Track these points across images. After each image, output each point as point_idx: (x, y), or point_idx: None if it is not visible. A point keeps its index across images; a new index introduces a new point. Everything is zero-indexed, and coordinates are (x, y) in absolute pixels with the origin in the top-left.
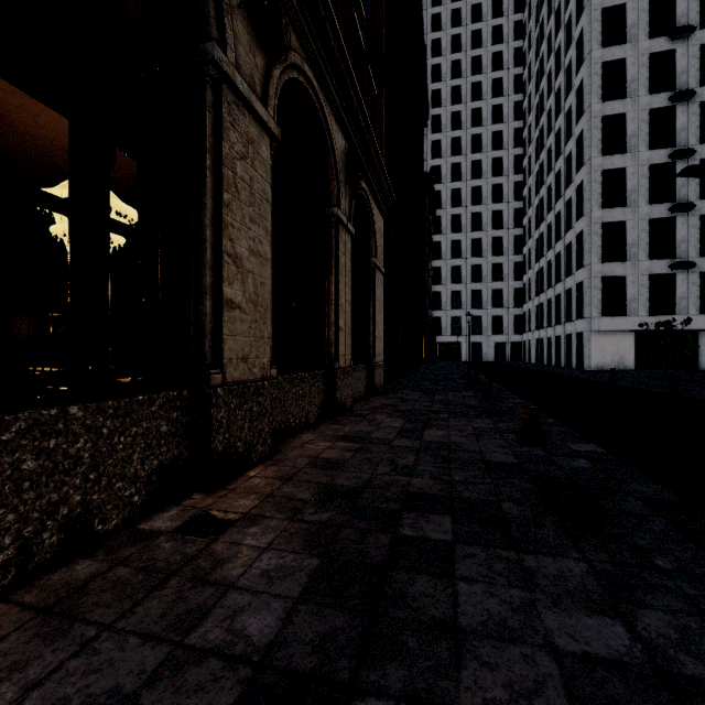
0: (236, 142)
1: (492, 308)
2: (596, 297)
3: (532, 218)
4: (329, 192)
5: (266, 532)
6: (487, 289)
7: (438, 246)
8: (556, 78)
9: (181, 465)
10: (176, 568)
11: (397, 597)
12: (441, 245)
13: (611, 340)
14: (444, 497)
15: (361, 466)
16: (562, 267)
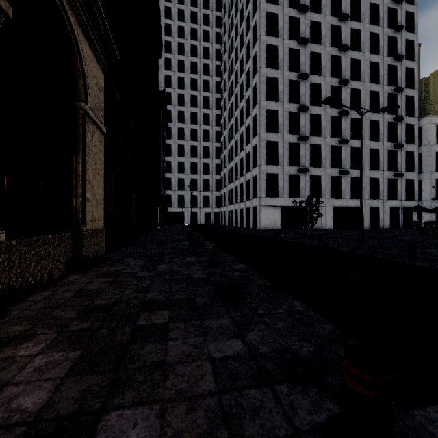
0: None
1: (203, 191)
2: (264, 185)
3: (226, 137)
4: None
5: None
6: (200, 178)
7: (170, 147)
8: (241, 51)
9: None
10: None
11: None
12: (171, 146)
13: (271, 212)
14: None
15: None
16: (244, 166)
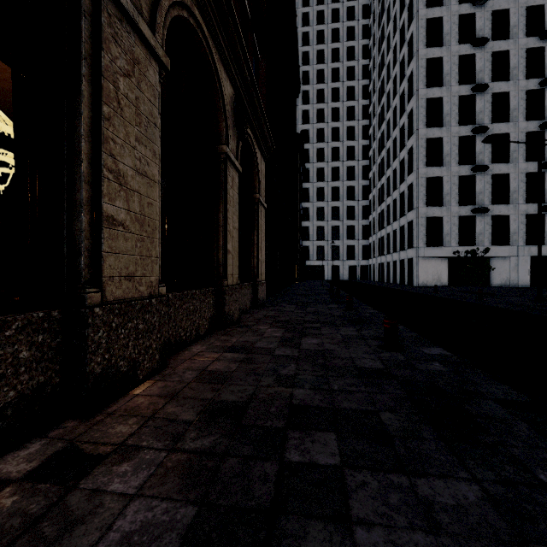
0: (118, 57)
1: (347, 240)
2: (422, 232)
3: (376, 173)
4: (219, 131)
5: (138, 470)
6: (343, 225)
7: (307, 191)
8: (393, 69)
9: (49, 392)
10: (7, 543)
11: None
12: (309, 190)
13: (432, 264)
14: (326, 409)
15: (246, 378)
16: (397, 209)
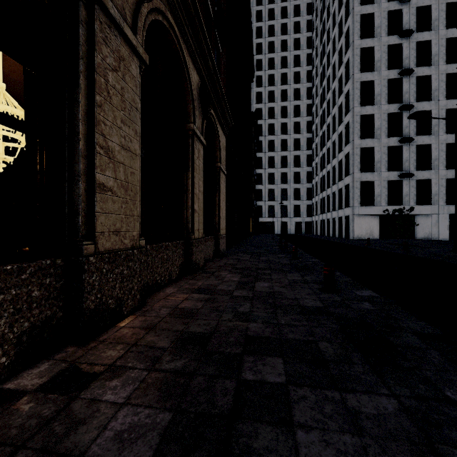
0: (108, 56)
1: (294, 200)
2: (357, 194)
3: (318, 144)
4: (187, 112)
5: (125, 385)
6: (290, 188)
7: (260, 160)
8: (333, 57)
9: (54, 323)
10: (28, 437)
11: (243, 456)
12: (262, 159)
13: (366, 221)
14: (275, 339)
15: (210, 314)
16: (336, 175)
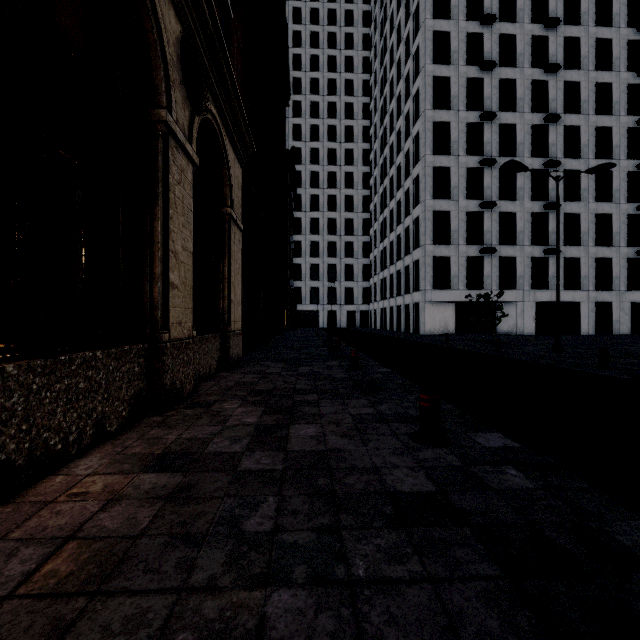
0: None
1: (345, 281)
2: (429, 273)
3: (377, 204)
4: (154, 85)
5: None
6: (341, 263)
7: (299, 222)
8: (397, 86)
9: None
10: None
11: None
12: (301, 221)
13: (440, 310)
14: None
15: (162, 559)
16: (402, 247)
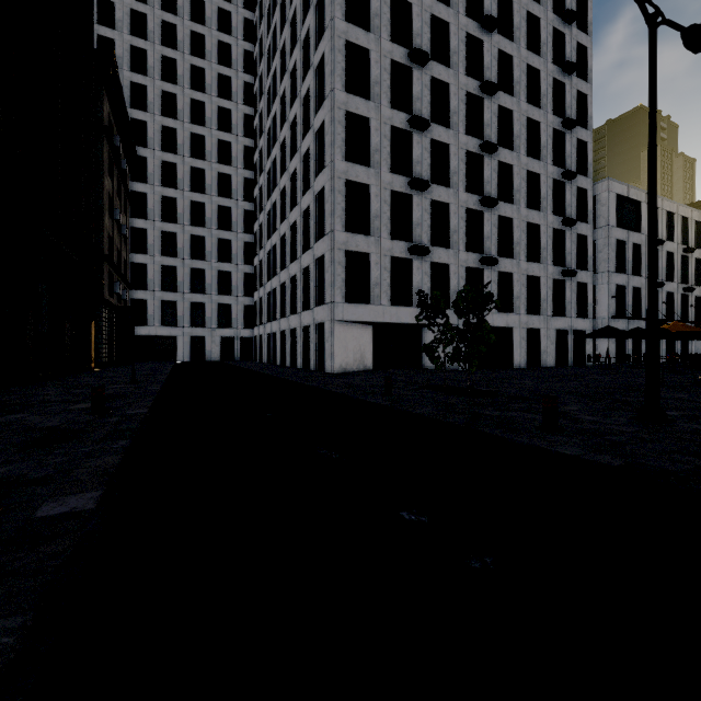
0: None
1: (219, 295)
2: (340, 276)
3: (264, 186)
4: None
5: None
6: (212, 269)
7: (143, 199)
8: (291, 4)
9: None
10: None
11: None
12: (146, 198)
13: (354, 334)
14: None
15: None
16: (298, 240)
